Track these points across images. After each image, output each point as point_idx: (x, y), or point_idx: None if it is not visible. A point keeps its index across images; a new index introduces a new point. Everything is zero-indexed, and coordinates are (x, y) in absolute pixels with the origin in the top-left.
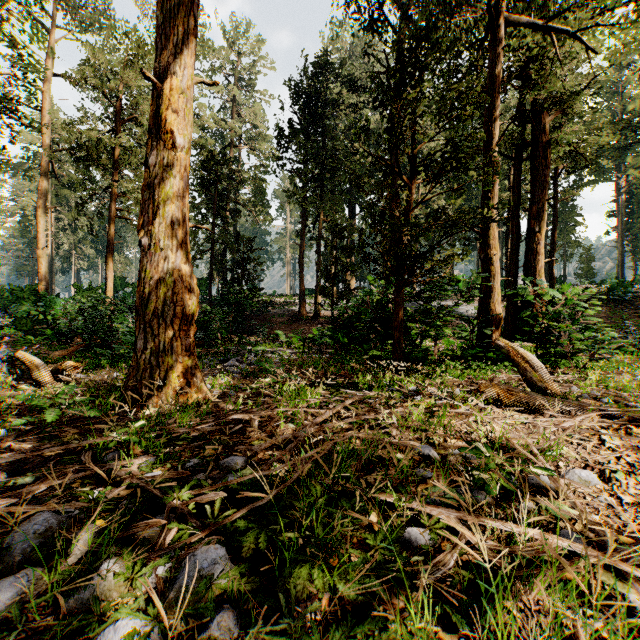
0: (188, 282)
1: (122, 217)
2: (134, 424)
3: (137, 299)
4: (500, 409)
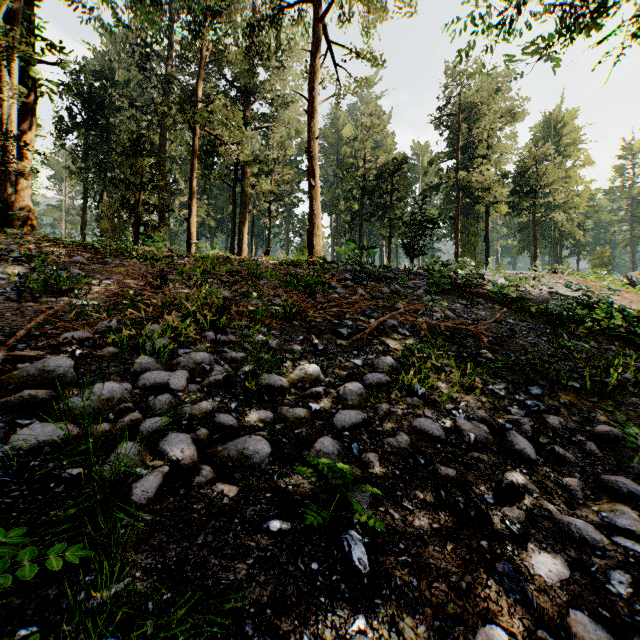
0: (34, 211)
1: None
2: None
3: None
4: None
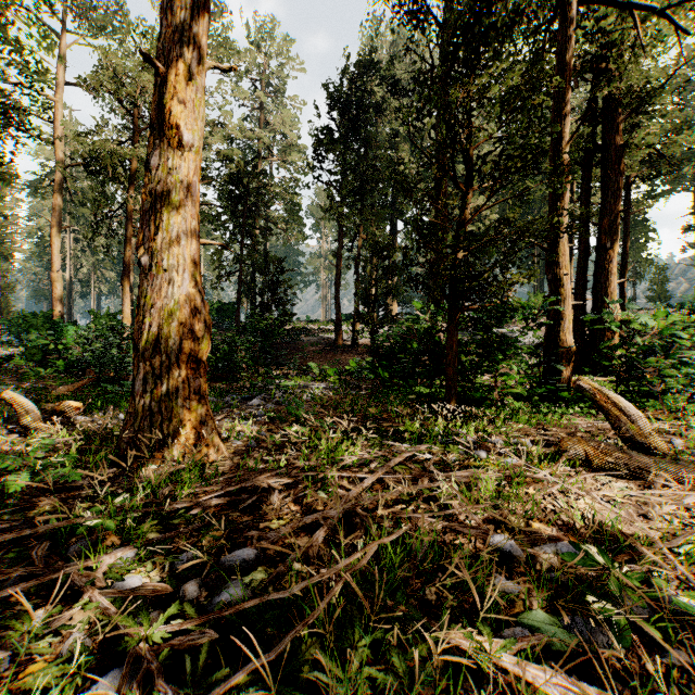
0: (197, 310)
1: None
2: (114, 499)
3: (135, 331)
4: (592, 474)
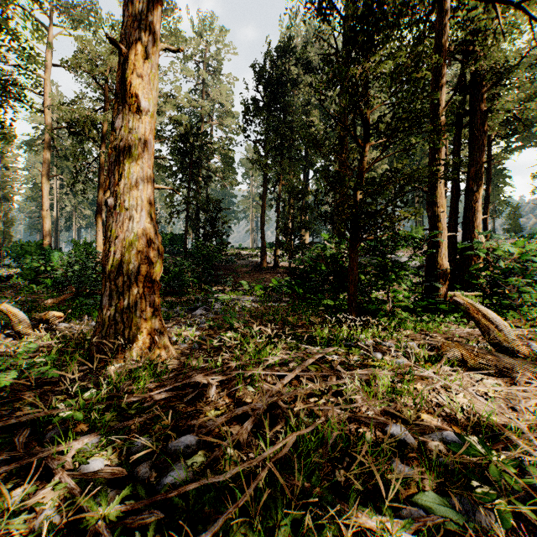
0: (152, 241)
1: None
2: (83, 393)
3: (103, 257)
4: (468, 373)
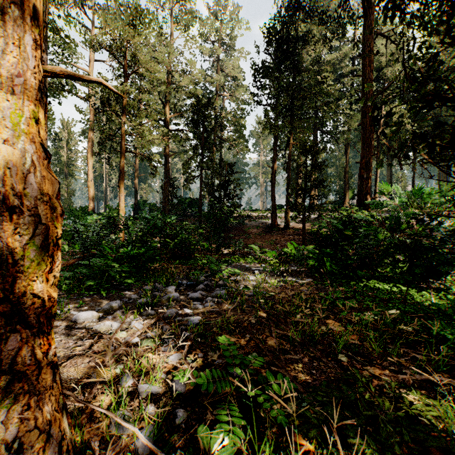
0: (13, 189)
1: (131, 151)
2: None
3: None
4: None
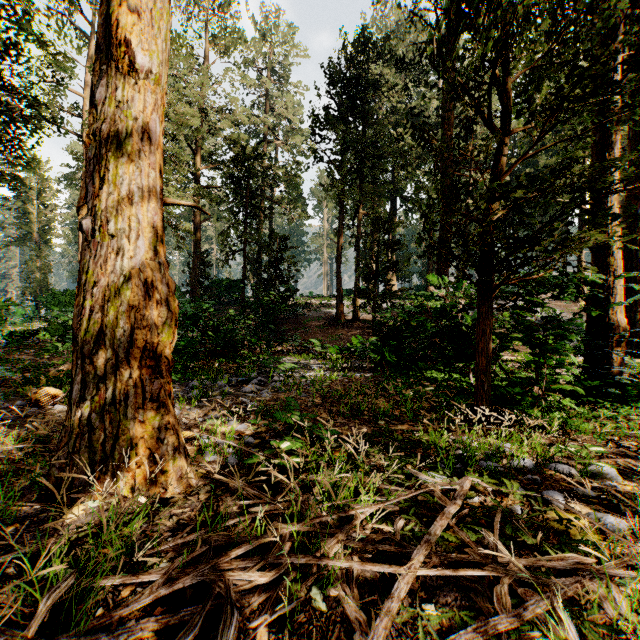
0: (156, 289)
1: None
2: None
3: (74, 317)
4: None
